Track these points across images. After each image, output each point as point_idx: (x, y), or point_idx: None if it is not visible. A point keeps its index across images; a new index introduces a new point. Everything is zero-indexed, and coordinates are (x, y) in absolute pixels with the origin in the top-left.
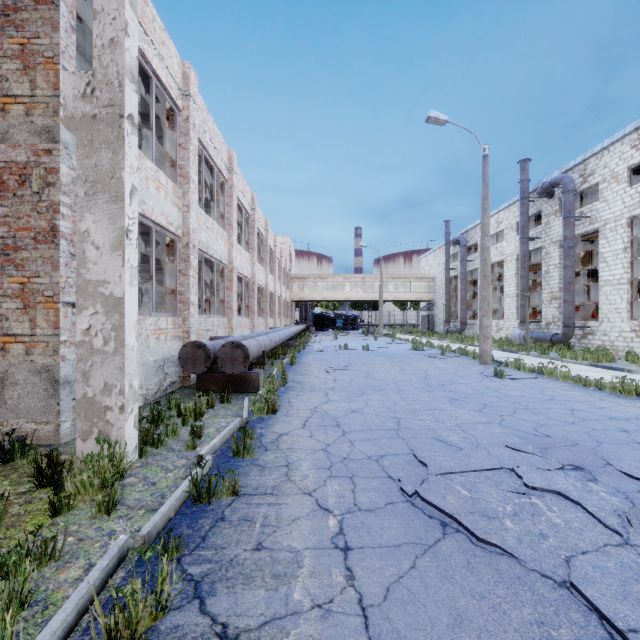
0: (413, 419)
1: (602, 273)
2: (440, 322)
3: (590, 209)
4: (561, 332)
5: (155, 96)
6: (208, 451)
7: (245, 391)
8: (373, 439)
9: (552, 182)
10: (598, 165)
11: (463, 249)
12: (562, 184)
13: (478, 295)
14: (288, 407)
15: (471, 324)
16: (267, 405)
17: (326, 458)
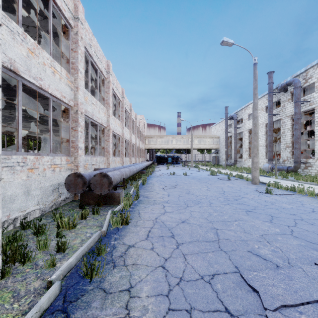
0: (227, 230)
1: (317, 132)
2: (222, 160)
3: (309, 97)
4: (293, 165)
5: (56, 18)
6: (60, 273)
7: (111, 204)
8: (201, 253)
9: (287, 83)
10: (314, 72)
11: (235, 121)
12: (293, 83)
13: (243, 145)
14: (137, 218)
15: (239, 161)
16: (122, 218)
17: (164, 279)
